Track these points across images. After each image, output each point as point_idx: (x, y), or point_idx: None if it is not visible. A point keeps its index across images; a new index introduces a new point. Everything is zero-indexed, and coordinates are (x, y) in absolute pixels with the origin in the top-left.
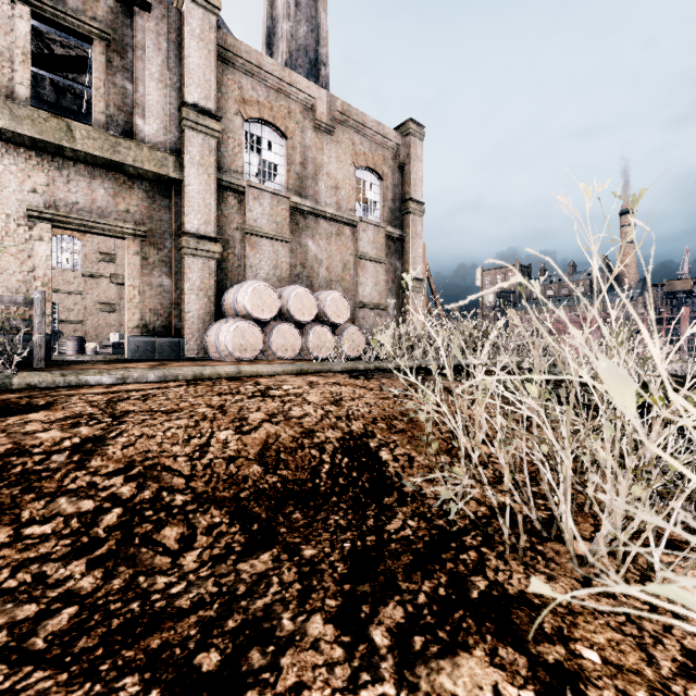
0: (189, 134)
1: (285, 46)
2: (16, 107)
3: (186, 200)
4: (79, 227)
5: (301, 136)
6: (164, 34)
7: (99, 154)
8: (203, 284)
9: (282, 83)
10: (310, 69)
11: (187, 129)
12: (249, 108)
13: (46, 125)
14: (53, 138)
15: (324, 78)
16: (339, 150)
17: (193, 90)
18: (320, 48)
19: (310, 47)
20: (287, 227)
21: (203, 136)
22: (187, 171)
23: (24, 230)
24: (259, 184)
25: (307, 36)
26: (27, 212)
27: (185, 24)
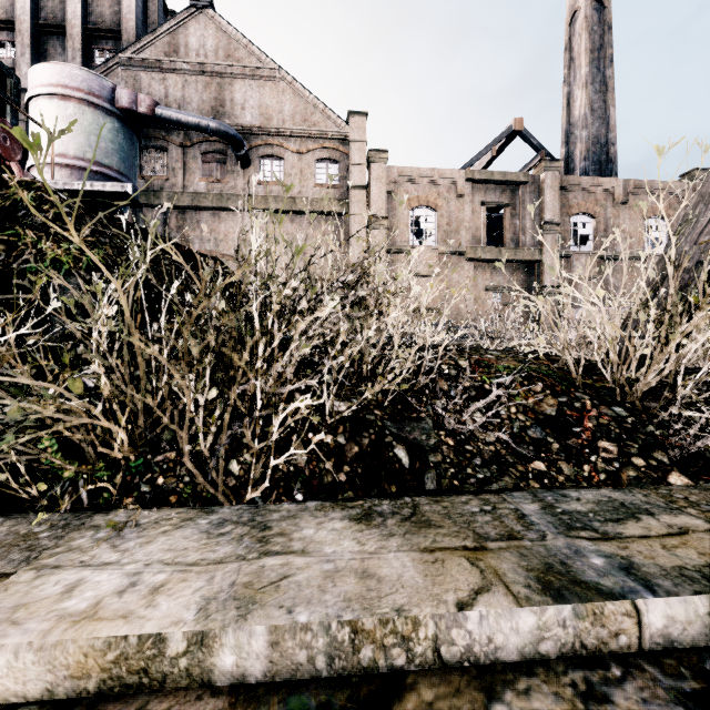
0: (546, 237)
1: (584, 147)
2: (485, 248)
3: (544, 270)
4: (501, 291)
5: (604, 213)
6: (532, 191)
7: (510, 259)
8: (552, 310)
9: (592, 187)
10: (600, 150)
11: (545, 235)
12: (573, 210)
13: (493, 252)
14: (495, 257)
15: (613, 154)
16: (631, 212)
17: (547, 215)
18: (609, 134)
19: (600, 135)
20: (595, 271)
21: (552, 235)
22: (545, 255)
23: (483, 295)
24: (579, 251)
25: (598, 129)
26: (486, 288)
27: (544, 184)
